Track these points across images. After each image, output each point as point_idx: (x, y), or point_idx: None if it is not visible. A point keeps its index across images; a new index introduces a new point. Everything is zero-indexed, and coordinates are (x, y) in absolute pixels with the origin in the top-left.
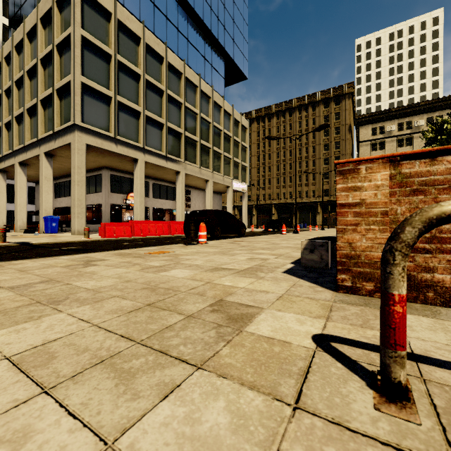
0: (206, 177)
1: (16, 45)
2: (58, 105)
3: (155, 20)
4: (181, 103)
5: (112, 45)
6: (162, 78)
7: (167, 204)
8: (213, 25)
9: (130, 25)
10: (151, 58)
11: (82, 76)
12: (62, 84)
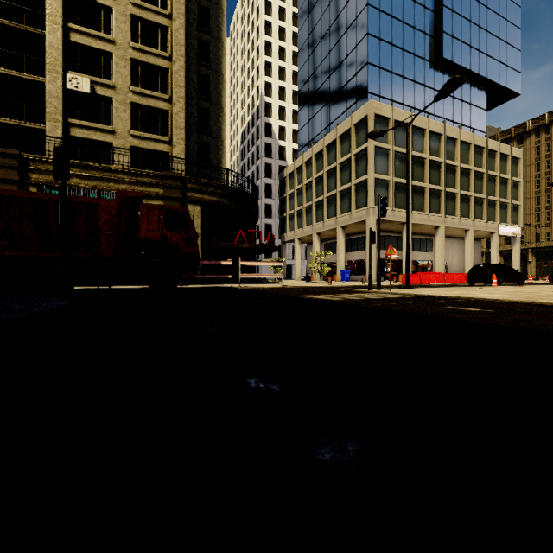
0: (466, 226)
1: (315, 154)
2: (354, 194)
3: (414, 95)
4: (441, 162)
5: (390, 142)
6: (424, 147)
7: (420, 255)
8: (472, 63)
9: (401, 119)
10: (416, 134)
11: (374, 173)
12: (359, 181)
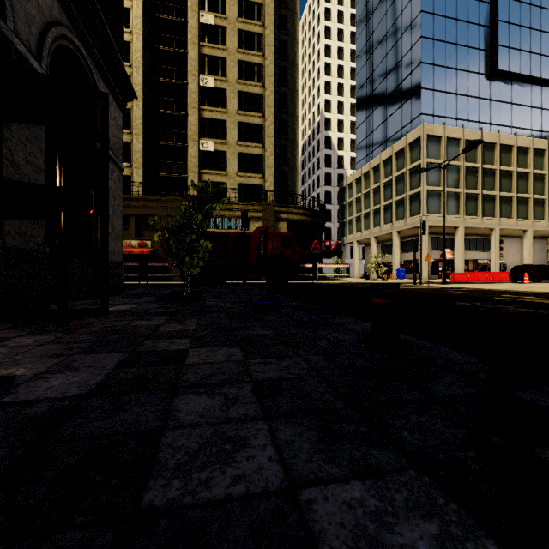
0: (524, 227)
1: (373, 167)
2: (408, 204)
3: (468, 108)
4: (495, 169)
5: (442, 157)
6: (477, 157)
7: (476, 255)
8: (532, 68)
9: (453, 135)
10: None
11: (427, 186)
12: (413, 193)
